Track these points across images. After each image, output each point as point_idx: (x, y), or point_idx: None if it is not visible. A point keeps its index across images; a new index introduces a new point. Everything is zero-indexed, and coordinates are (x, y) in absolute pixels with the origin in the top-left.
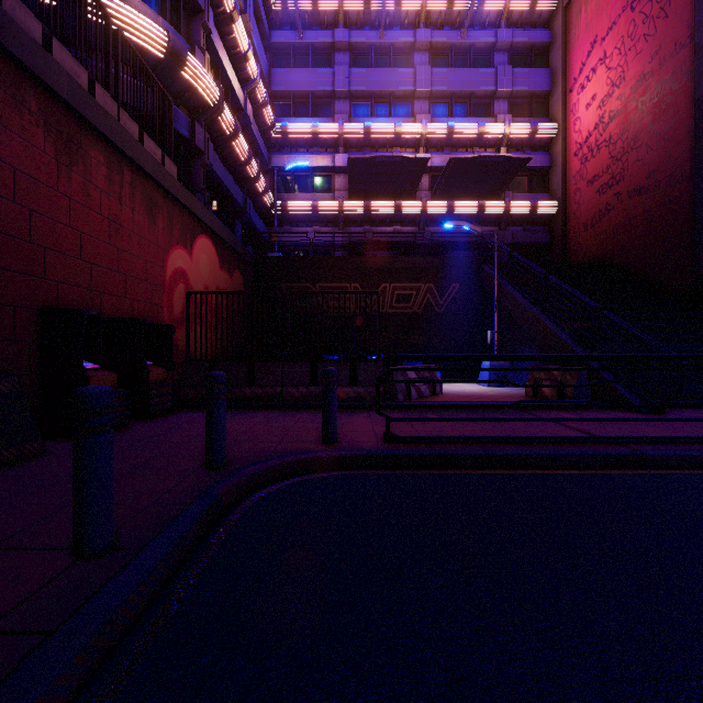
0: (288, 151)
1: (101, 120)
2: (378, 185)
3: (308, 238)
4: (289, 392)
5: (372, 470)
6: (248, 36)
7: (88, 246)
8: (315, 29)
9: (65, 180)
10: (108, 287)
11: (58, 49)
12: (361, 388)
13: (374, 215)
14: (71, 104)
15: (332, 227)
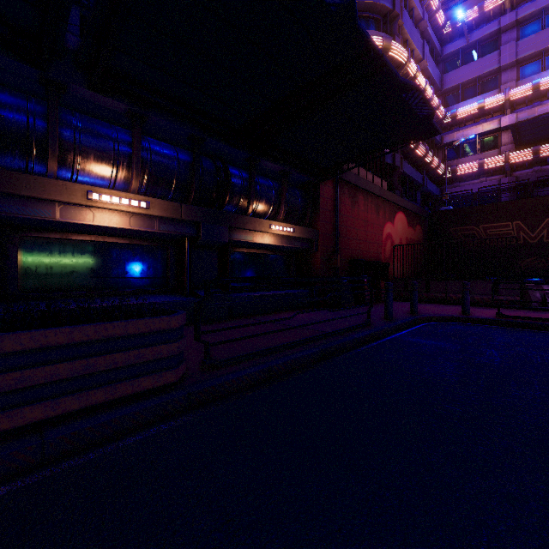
0: (456, 128)
1: (362, 183)
2: (547, 131)
3: (474, 189)
4: (450, 297)
5: (484, 325)
6: (425, 70)
7: (358, 234)
8: (481, 26)
9: (353, 212)
10: (364, 248)
11: (350, 165)
12: (502, 296)
13: (544, 157)
14: (355, 184)
15: (498, 176)
